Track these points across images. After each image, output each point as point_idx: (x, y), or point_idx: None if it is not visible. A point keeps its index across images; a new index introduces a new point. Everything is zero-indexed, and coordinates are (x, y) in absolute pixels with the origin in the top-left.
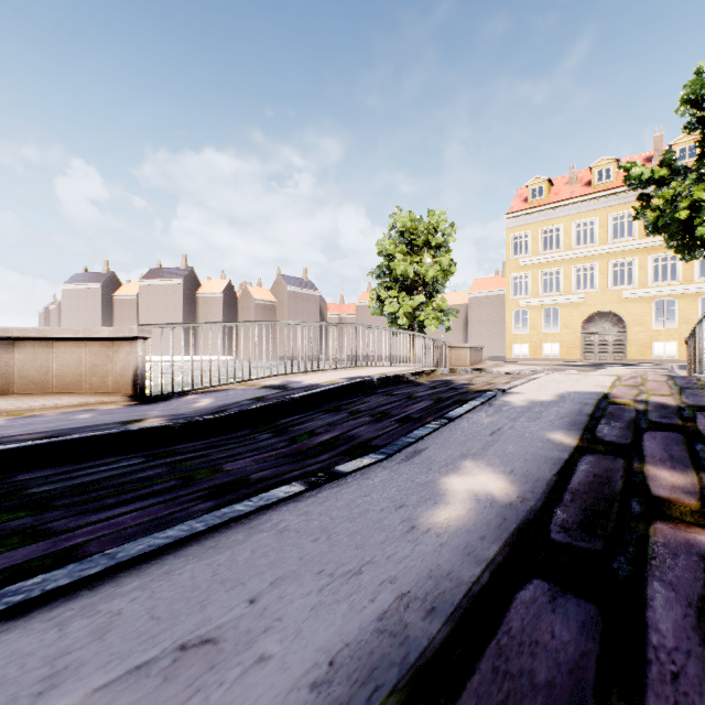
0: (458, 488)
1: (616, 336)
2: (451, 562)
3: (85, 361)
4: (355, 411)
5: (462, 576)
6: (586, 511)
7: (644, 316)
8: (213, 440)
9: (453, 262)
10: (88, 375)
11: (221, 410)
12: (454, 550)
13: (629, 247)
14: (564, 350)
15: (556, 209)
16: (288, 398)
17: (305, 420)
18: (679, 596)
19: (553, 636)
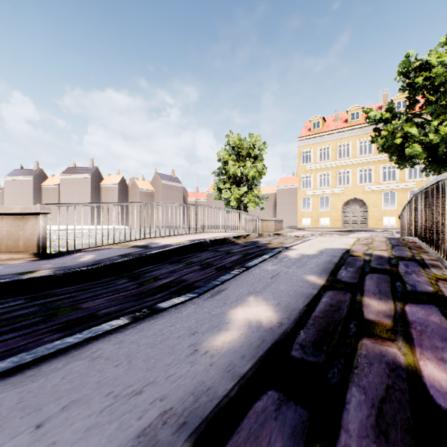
0: (239, 317)
1: (362, 213)
2: (213, 379)
3: (2, 230)
4: (190, 262)
5: (217, 391)
6: (320, 332)
7: (378, 202)
8: (84, 284)
9: (265, 167)
10: (5, 239)
11: (97, 263)
12: (219, 368)
13: (369, 160)
14: (332, 222)
15: (327, 136)
16: (145, 254)
17: (155, 269)
18: (367, 398)
19: (269, 442)
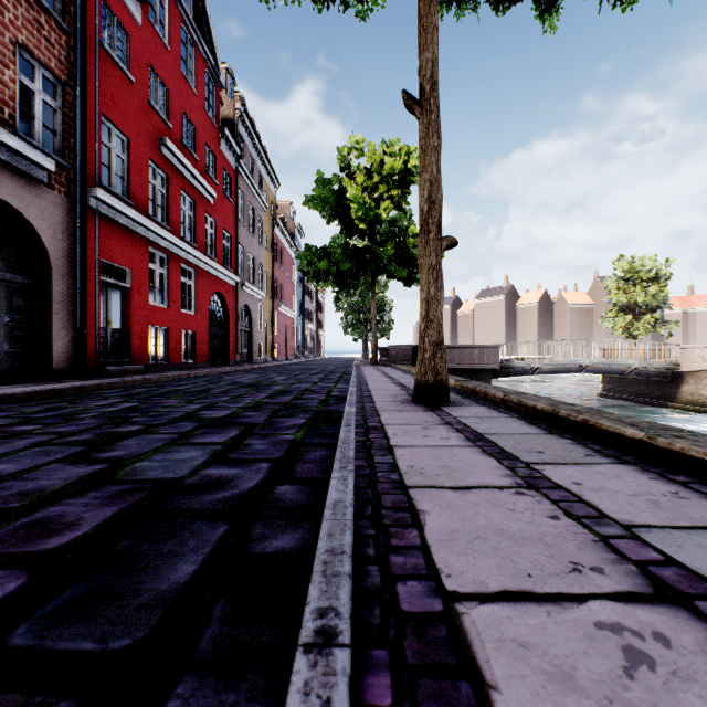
0: None
1: None
2: None
3: None
4: None
5: None
6: None
7: None
8: None
9: (660, 290)
10: None
11: None
12: None
13: None
14: None
15: None
16: None
17: None
18: None
19: None
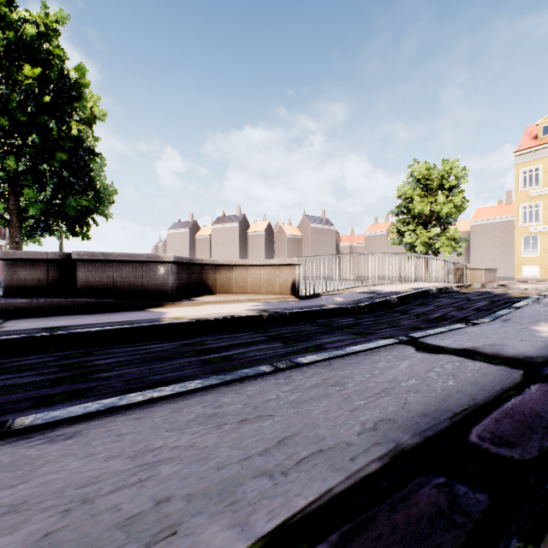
0: (544, 330)
1: None
2: None
3: (263, 277)
4: (437, 305)
5: None
6: None
7: None
8: (371, 314)
9: (465, 200)
10: (265, 284)
11: (357, 302)
12: None
13: None
14: None
15: None
16: (390, 297)
17: (410, 308)
18: None
19: None
